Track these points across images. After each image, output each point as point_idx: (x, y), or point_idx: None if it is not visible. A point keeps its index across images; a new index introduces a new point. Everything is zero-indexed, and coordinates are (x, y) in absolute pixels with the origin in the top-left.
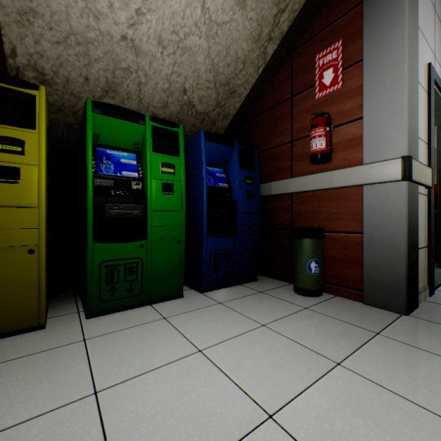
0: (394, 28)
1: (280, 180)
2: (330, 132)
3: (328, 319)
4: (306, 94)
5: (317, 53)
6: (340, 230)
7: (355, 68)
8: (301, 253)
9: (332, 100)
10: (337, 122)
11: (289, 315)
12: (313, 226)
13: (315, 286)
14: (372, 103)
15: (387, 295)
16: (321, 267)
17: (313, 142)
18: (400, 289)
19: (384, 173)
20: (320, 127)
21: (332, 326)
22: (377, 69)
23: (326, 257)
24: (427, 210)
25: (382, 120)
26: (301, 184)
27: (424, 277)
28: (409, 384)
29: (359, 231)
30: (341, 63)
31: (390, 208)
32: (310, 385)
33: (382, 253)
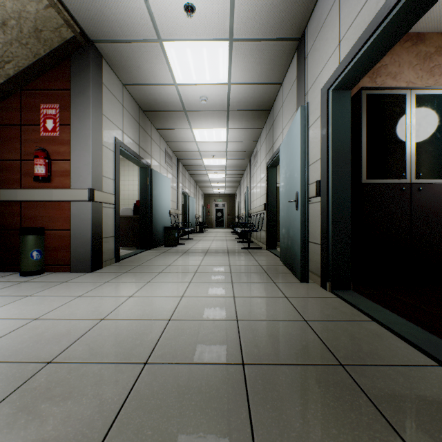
0: (86, 117)
1: (10, 189)
2: (49, 164)
3: (38, 283)
4: (34, 128)
5: (42, 103)
6: (58, 228)
7: (67, 128)
8: (25, 246)
9: (53, 141)
10: (57, 157)
11: (6, 287)
12: (40, 226)
13: (38, 268)
14: (76, 153)
15: (83, 264)
16: (43, 254)
17: (36, 168)
18: (89, 259)
19: (81, 196)
20: (41, 159)
21: (38, 285)
22: (78, 135)
23: (49, 247)
24: (115, 216)
25: (81, 166)
26: (29, 195)
27: (112, 253)
28: (62, 292)
29: (69, 229)
30: (59, 120)
31: (84, 215)
32: (4, 305)
33: (81, 241)
